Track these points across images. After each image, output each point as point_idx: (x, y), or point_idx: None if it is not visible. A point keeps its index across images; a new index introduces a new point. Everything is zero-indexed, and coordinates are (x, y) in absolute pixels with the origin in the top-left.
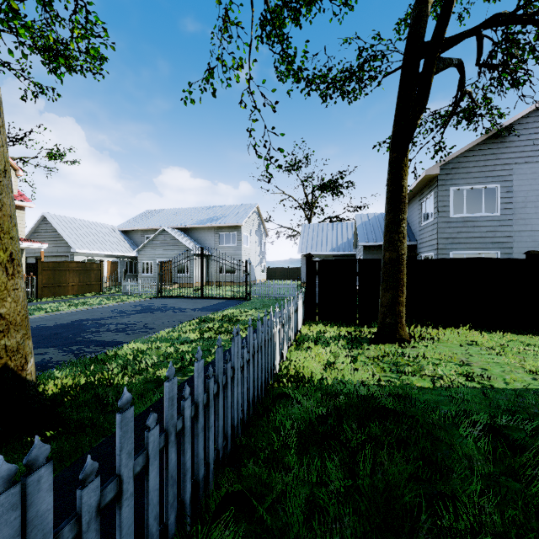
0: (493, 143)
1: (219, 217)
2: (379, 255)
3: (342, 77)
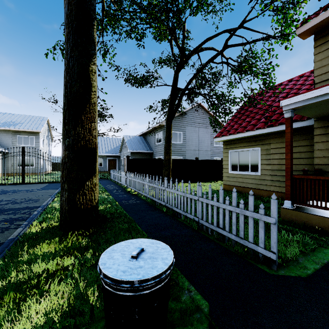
0: (180, 117)
1: (15, 123)
2: (137, 157)
3: (141, 79)
